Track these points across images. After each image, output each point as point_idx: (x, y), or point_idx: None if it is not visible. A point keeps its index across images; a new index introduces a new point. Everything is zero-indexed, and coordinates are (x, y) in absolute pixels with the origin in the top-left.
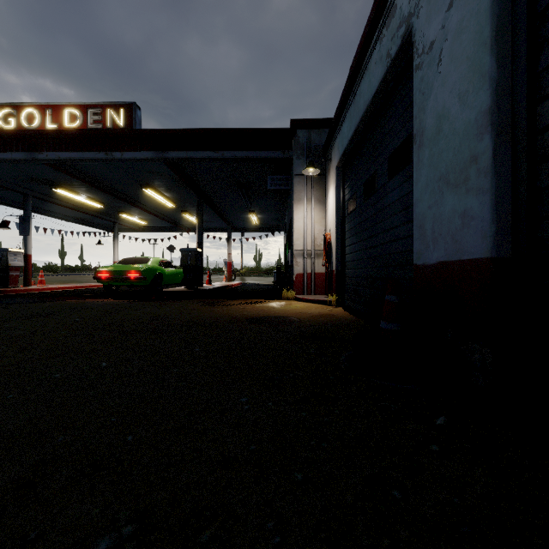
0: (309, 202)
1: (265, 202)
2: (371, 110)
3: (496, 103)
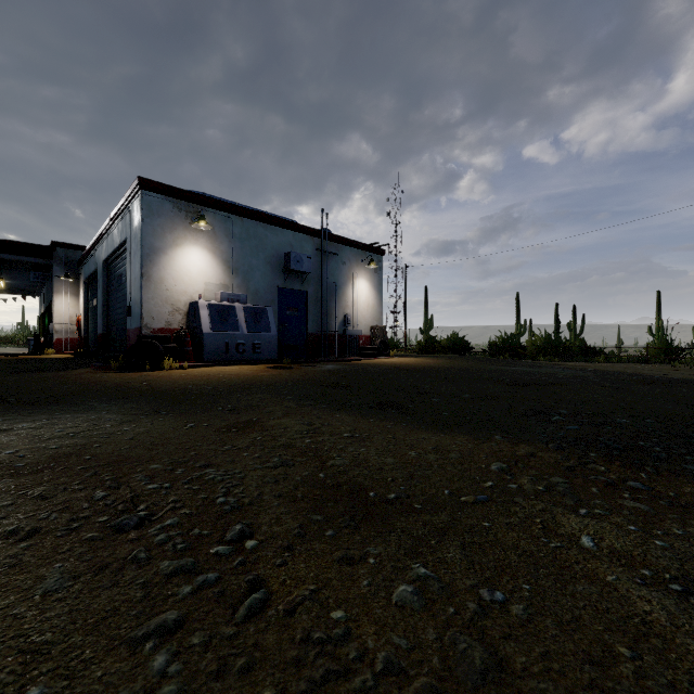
0: (67, 294)
1: (20, 274)
2: (94, 274)
3: (103, 305)
